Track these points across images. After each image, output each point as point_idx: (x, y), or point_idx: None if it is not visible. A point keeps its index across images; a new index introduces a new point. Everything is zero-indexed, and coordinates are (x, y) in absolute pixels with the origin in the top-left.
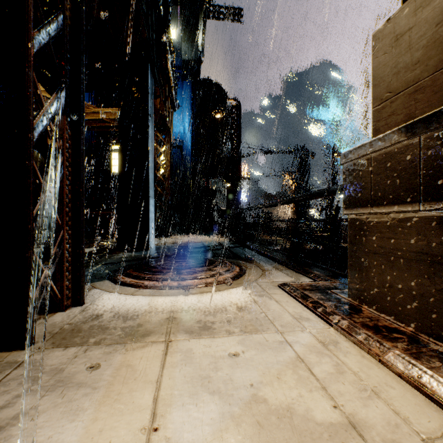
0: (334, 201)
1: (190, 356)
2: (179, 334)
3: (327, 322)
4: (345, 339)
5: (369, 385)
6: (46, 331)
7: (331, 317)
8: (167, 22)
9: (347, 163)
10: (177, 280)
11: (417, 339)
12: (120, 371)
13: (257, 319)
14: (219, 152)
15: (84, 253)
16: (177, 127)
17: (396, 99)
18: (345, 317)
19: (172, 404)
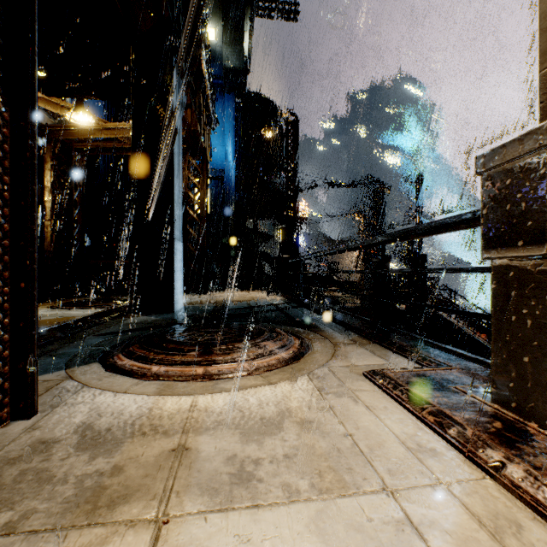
0: (419, 247)
1: None
2: (188, 498)
3: (474, 461)
4: (531, 514)
5: None
6: None
7: (483, 452)
8: None
9: (492, 170)
10: (204, 364)
11: None
12: None
13: (340, 452)
14: (270, 185)
15: (35, 326)
16: (217, 153)
17: None
18: (509, 452)
19: None
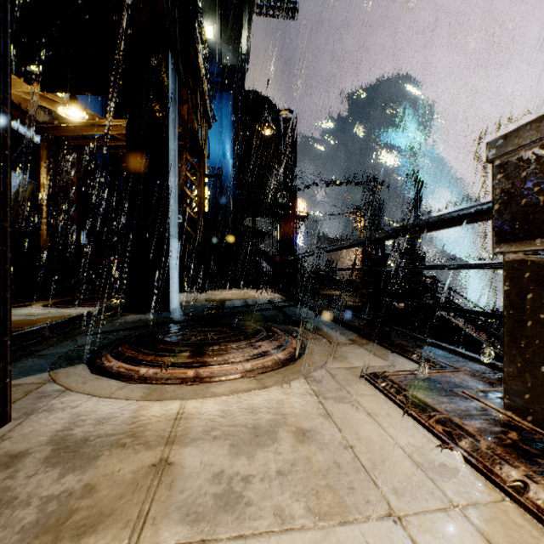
0: (418, 245)
1: None
2: (165, 526)
3: (490, 479)
4: None
5: None
6: None
7: (500, 469)
8: None
9: (505, 157)
10: (195, 366)
11: None
12: None
13: (340, 468)
14: (268, 184)
15: (7, 327)
16: (215, 151)
17: None
18: (530, 469)
19: None
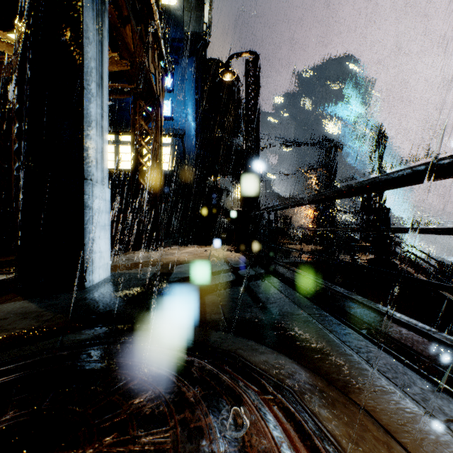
0: (382, 200)
1: None
2: None
3: None
4: None
5: None
6: None
7: None
8: None
9: None
10: None
11: None
12: None
13: None
14: (228, 145)
15: None
16: (178, 113)
17: None
18: None
19: None
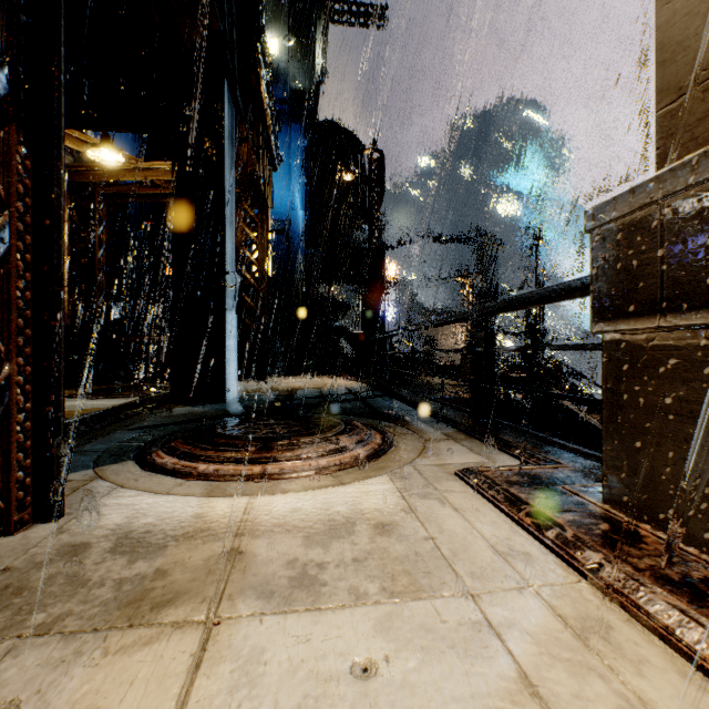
0: (540, 320)
1: (254, 676)
2: (242, 601)
3: (570, 565)
4: (624, 616)
5: None
6: None
7: (581, 554)
8: (256, 6)
9: (602, 228)
10: (262, 462)
11: None
12: None
13: (419, 556)
14: (349, 241)
15: (61, 413)
16: (281, 199)
17: None
18: (611, 554)
19: None
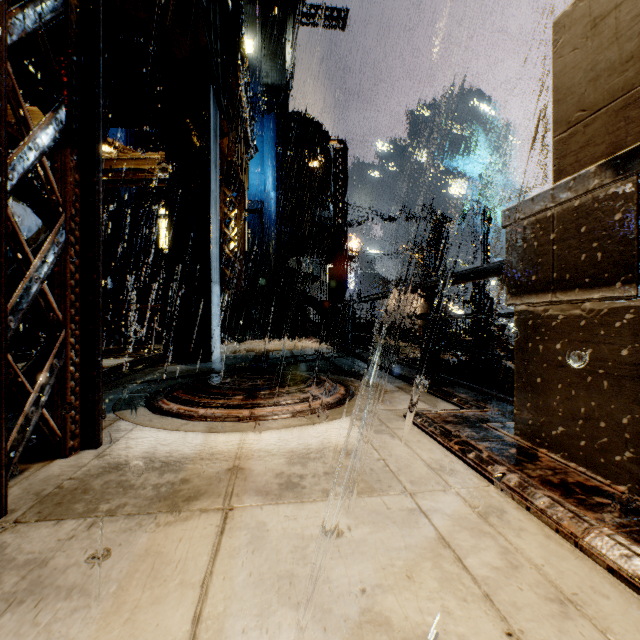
0: (484, 290)
1: (261, 537)
2: (246, 497)
3: (483, 475)
4: (516, 505)
5: (565, 590)
6: (32, 492)
7: (491, 468)
8: (237, 22)
9: (514, 225)
10: (249, 407)
11: (635, 507)
12: (141, 564)
13: (373, 471)
14: (316, 219)
15: (100, 366)
16: (255, 181)
17: (594, 120)
18: (513, 468)
19: (224, 629)
